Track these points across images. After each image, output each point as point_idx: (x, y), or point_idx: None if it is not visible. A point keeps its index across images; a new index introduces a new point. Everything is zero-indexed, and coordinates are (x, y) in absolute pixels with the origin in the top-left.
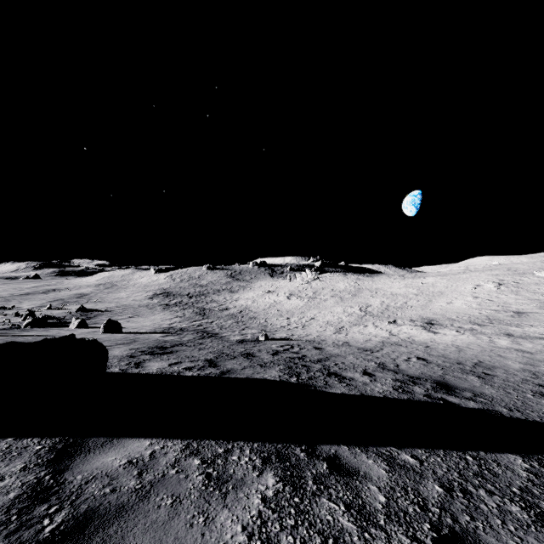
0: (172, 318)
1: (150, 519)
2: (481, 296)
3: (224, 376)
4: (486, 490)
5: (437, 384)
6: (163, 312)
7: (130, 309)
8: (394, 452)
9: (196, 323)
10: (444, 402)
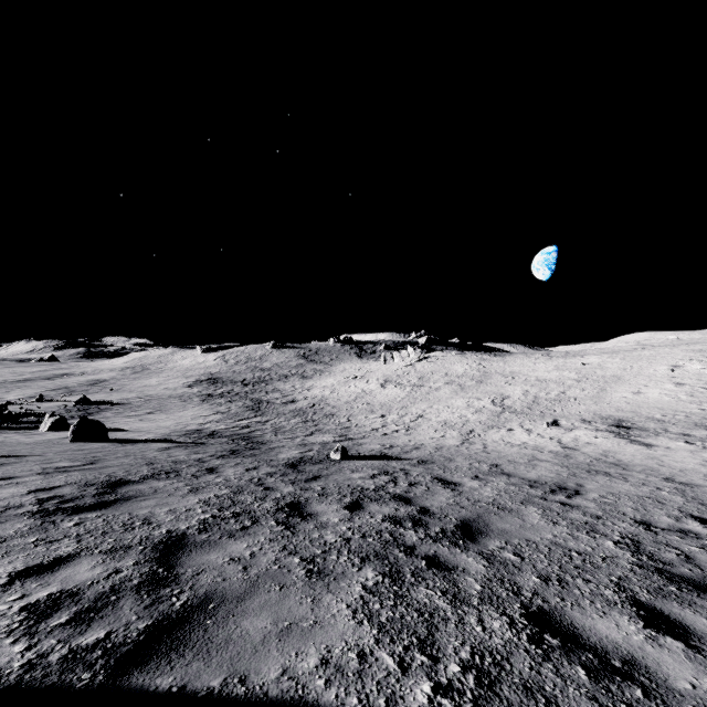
0: (210, 415)
1: None
2: (688, 382)
3: (124, 689)
4: None
5: None
6: (200, 406)
7: (154, 402)
8: None
9: (242, 423)
10: None
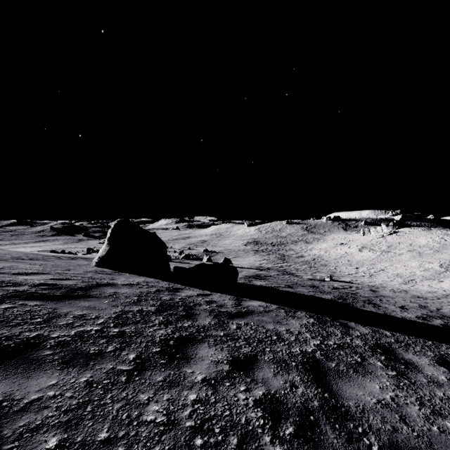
0: (261, 260)
1: (270, 315)
2: None
3: (296, 292)
4: (421, 348)
5: None
6: (254, 255)
7: (233, 252)
8: (381, 330)
9: (278, 265)
10: None
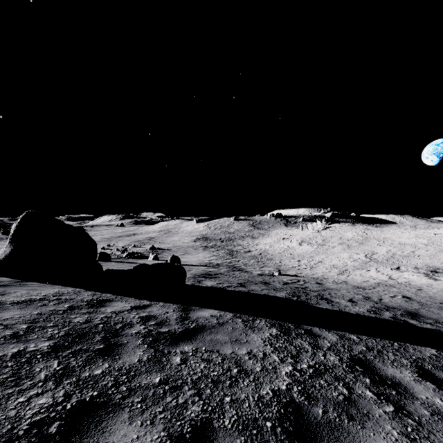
0: (210, 256)
1: (225, 331)
2: None
3: (250, 292)
4: (393, 354)
5: (407, 313)
6: (204, 252)
7: (182, 249)
8: (346, 334)
9: (227, 261)
10: (403, 322)
